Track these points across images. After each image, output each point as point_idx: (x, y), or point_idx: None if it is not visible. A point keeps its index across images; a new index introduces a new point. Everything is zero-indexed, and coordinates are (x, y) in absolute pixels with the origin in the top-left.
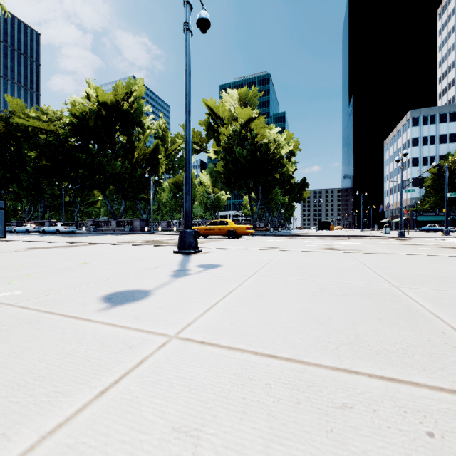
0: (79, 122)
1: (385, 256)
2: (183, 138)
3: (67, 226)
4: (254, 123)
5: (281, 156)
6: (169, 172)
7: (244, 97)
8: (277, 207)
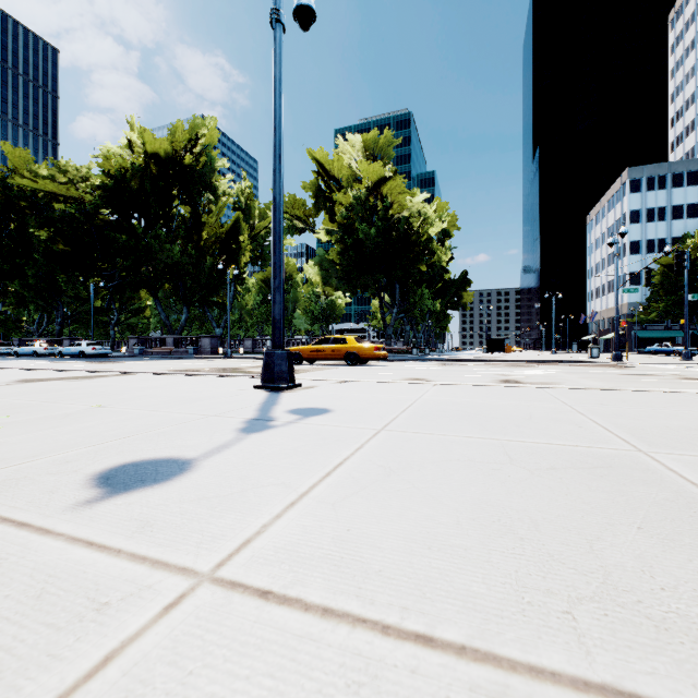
0: (116, 184)
1: (603, 393)
2: None
3: (96, 347)
4: (388, 186)
5: (430, 237)
6: (256, 263)
7: (372, 147)
8: (423, 317)
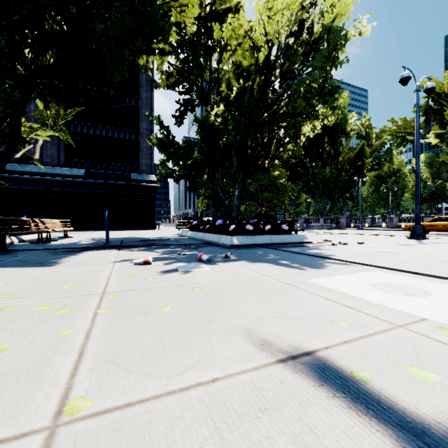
0: None
1: None
2: (391, 132)
3: None
4: None
5: None
6: (373, 169)
7: None
8: None
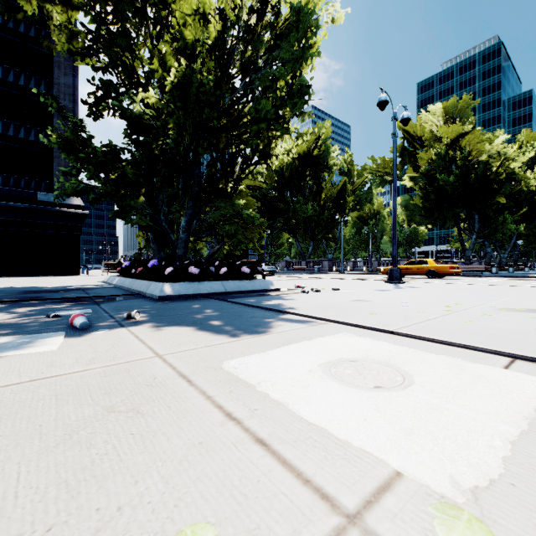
0: (278, 175)
1: None
2: (372, 170)
3: (269, 266)
4: (466, 140)
5: (512, 171)
6: (355, 208)
7: (451, 111)
8: (505, 240)
